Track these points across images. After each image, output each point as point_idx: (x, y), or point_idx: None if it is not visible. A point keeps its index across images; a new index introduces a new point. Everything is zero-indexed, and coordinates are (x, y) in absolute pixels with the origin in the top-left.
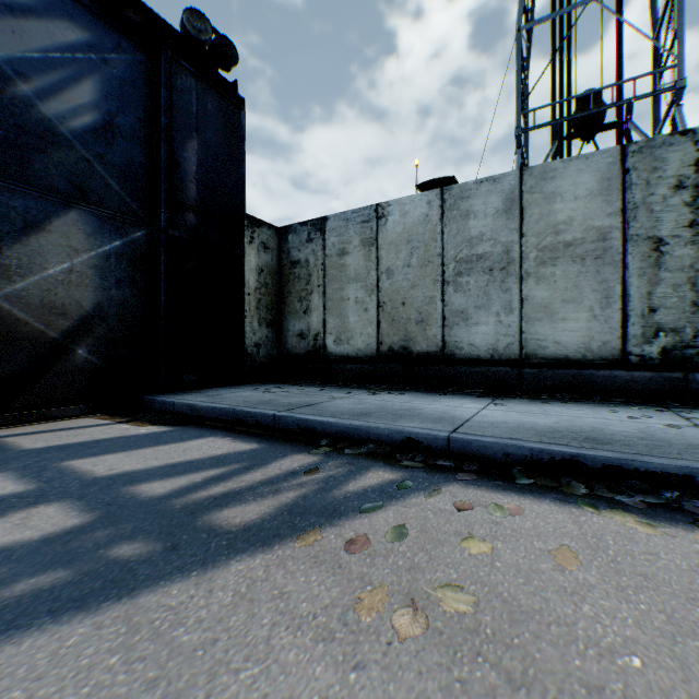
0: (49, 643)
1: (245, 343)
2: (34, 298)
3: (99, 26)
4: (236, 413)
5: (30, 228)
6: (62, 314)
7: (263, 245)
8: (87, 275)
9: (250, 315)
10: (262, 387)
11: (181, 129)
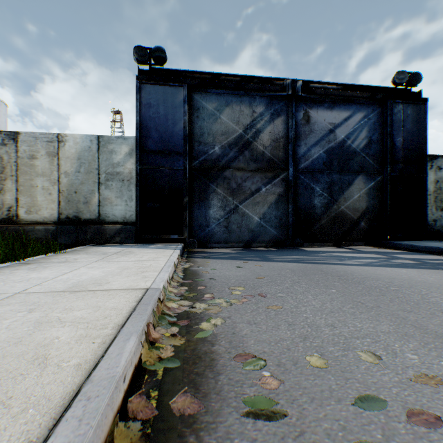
0: (441, 271)
1: (426, 219)
2: (350, 207)
3: (366, 107)
4: (439, 249)
5: (349, 185)
6: (357, 211)
7: (437, 167)
8: (363, 197)
9: (429, 205)
10: (440, 242)
11: (395, 129)
